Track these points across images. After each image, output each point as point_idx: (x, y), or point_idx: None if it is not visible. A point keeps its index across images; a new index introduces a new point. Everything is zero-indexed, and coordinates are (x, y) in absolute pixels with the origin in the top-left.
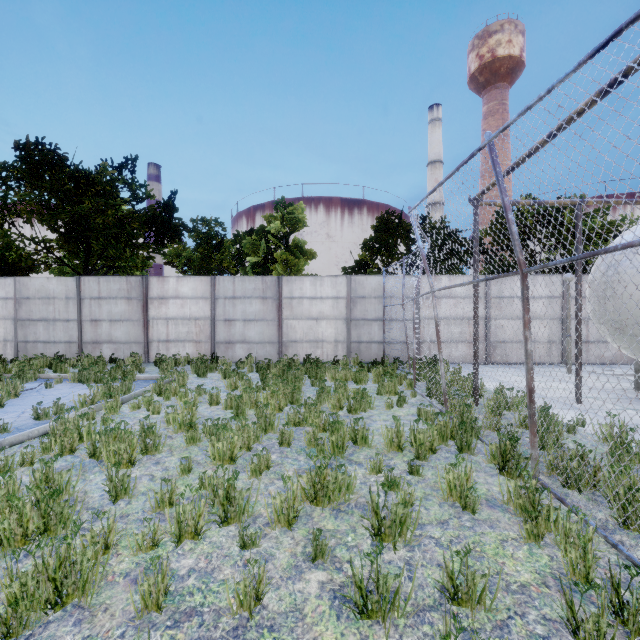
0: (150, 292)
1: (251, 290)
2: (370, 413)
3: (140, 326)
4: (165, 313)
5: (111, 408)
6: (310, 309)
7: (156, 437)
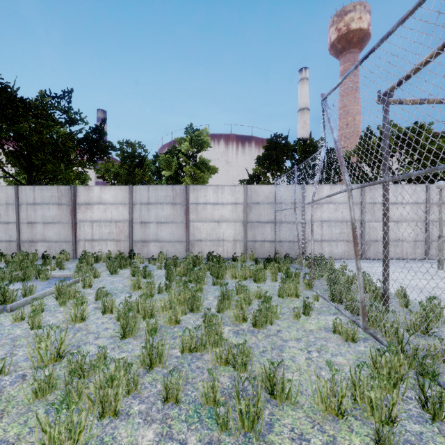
0: (77, 199)
1: (163, 197)
2: (277, 326)
3: (69, 227)
4: (90, 216)
5: None
6: (213, 213)
7: None
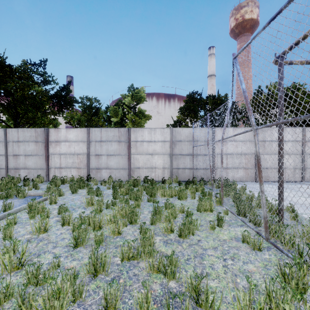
0: (49, 138)
1: (111, 136)
2: (197, 236)
3: (43, 158)
4: (59, 150)
5: None
6: (148, 148)
7: None
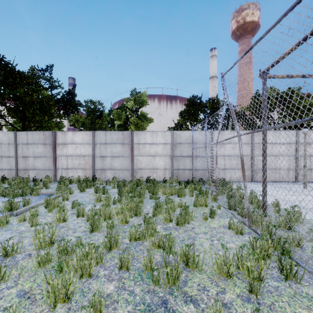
0: (57, 140)
1: (115, 139)
2: (192, 225)
3: (51, 160)
4: (66, 152)
5: (0, 222)
6: (150, 150)
7: (1, 267)
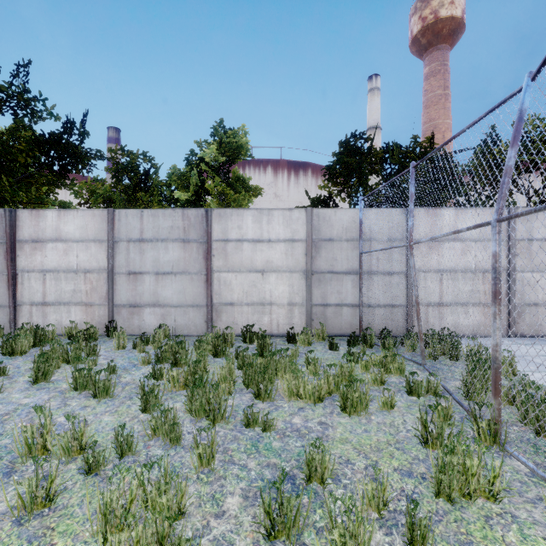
0: (18, 232)
1: (166, 229)
2: None
3: (3, 282)
4: (40, 263)
5: None
6: (253, 257)
7: None
